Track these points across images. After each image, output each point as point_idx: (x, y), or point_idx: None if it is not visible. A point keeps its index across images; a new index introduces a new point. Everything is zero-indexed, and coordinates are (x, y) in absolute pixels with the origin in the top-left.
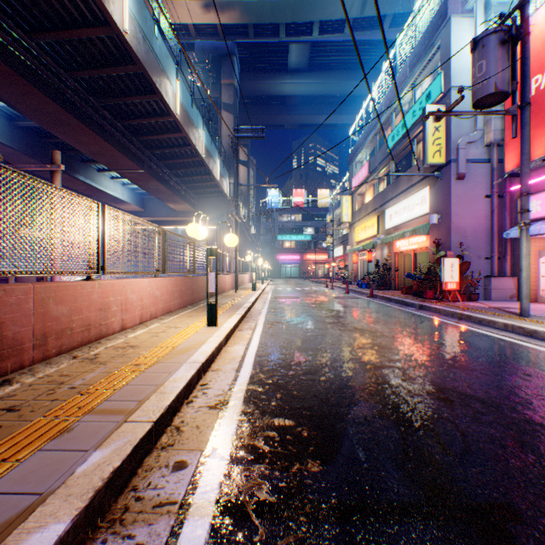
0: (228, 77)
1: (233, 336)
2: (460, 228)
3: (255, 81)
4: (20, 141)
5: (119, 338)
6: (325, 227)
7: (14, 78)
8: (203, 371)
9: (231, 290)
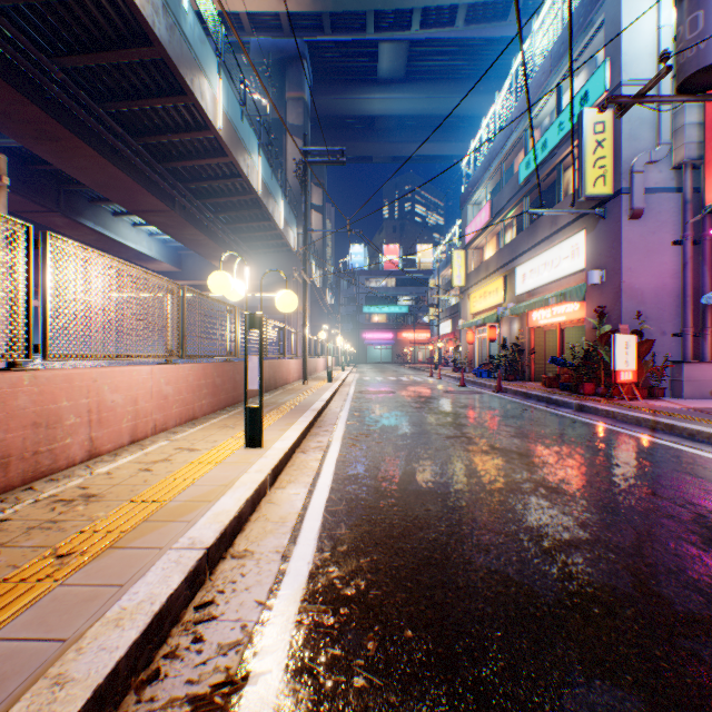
0: (296, 88)
1: (289, 465)
2: (635, 290)
3: (332, 95)
4: None
5: (76, 476)
6: (428, 295)
7: None
8: (210, 565)
9: (297, 381)
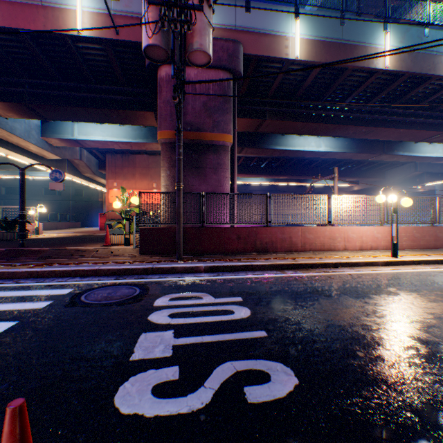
0: None
1: (404, 266)
2: None
3: None
4: (355, 147)
5: (337, 252)
6: None
7: (337, 127)
8: (341, 265)
9: None
